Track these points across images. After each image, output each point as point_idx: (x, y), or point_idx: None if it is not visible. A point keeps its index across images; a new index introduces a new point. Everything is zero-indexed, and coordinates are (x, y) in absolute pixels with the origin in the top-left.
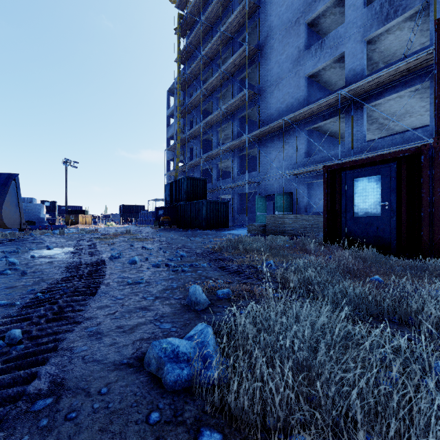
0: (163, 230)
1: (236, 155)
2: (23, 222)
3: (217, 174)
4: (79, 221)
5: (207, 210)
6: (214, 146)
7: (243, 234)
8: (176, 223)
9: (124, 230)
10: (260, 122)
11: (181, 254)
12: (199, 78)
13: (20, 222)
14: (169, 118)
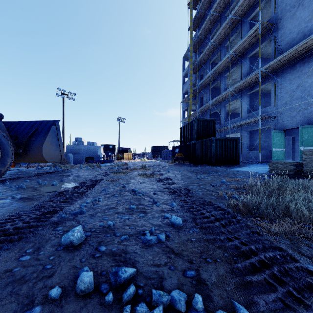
0: (177, 165)
1: (245, 93)
2: (63, 158)
3: (225, 115)
4: (124, 157)
5: (216, 146)
6: (222, 91)
7: (260, 173)
8: (188, 158)
9: (148, 164)
10: (278, 51)
11: (171, 220)
12: (208, 36)
13: (60, 158)
14: (184, 78)
